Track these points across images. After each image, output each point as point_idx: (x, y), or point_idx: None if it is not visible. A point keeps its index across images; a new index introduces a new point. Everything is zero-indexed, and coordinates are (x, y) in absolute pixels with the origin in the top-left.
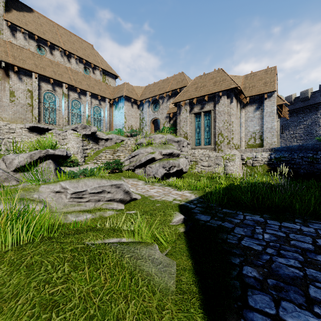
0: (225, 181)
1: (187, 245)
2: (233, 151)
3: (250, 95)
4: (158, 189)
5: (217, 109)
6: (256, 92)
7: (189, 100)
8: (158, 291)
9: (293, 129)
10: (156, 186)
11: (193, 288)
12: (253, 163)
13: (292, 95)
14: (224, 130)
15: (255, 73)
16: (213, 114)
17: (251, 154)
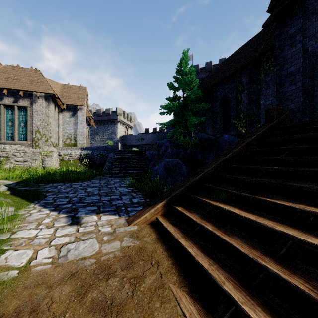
0: (43, 173)
1: (15, 196)
2: (51, 148)
3: (67, 103)
4: None
5: (34, 108)
6: (71, 102)
7: None
8: (5, 201)
9: (102, 135)
10: None
11: (22, 200)
12: (68, 158)
13: (101, 109)
14: (42, 128)
15: (71, 86)
16: (30, 111)
17: (67, 151)
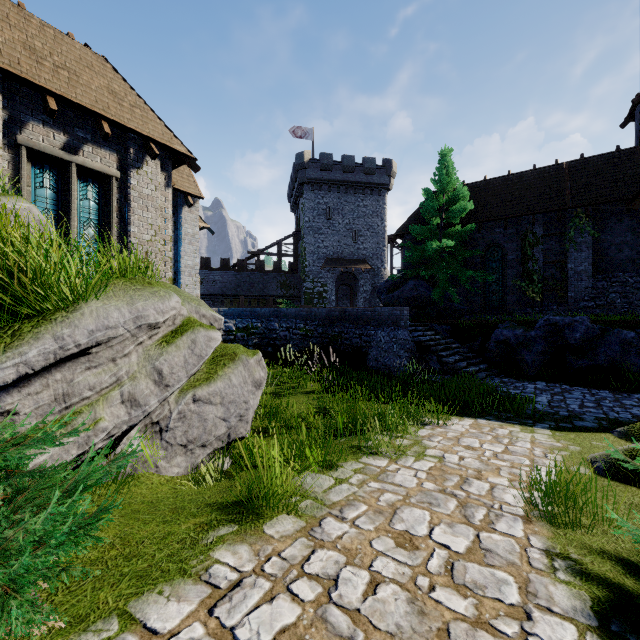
0: None
1: None
2: None
3: None
4: (469, 441)
5: (136, 185)
6: None
7: (9, 77)
8: None
9: None
10: (433, 443)
11: None
12: None
13: None
14: (156, 252)
15: None
16: (117, 192)
17: None
